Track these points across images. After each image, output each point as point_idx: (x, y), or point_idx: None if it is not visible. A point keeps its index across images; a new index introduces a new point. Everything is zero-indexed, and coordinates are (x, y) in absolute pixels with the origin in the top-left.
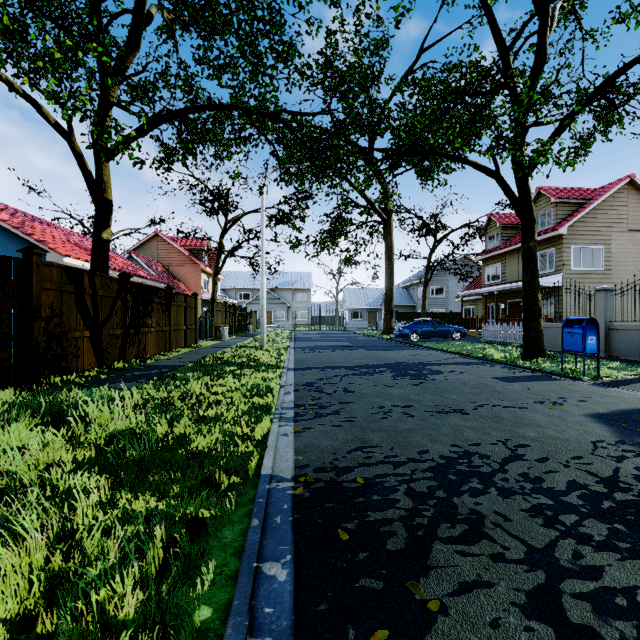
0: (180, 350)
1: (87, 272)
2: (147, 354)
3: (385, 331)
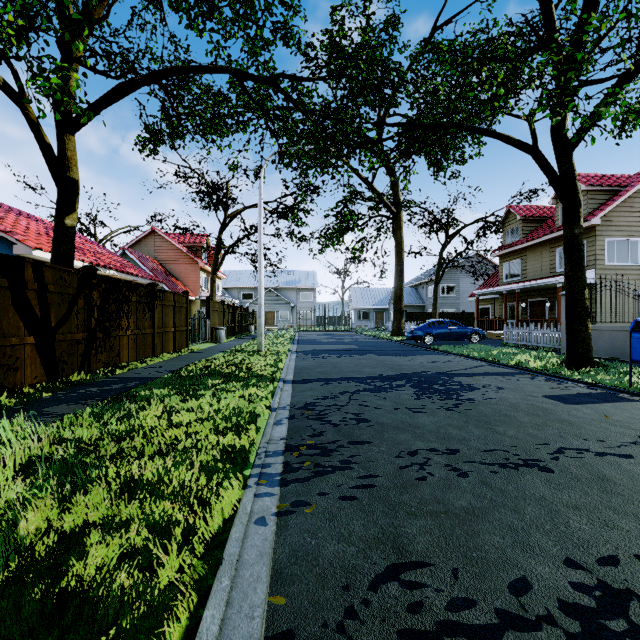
0: (166, 355)
1: (31, 262)
2: (122, 361)
3: (394, 332)
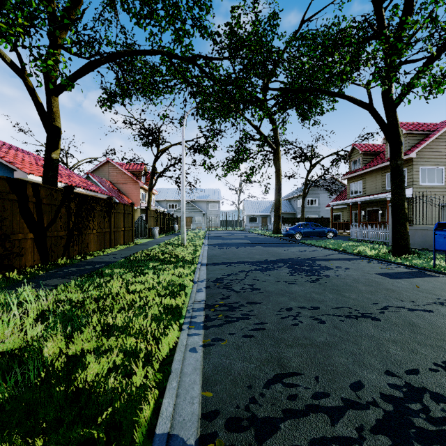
0: (118, 247)
1: (31, 183)
2: (90, 251)
3: (275, 231)
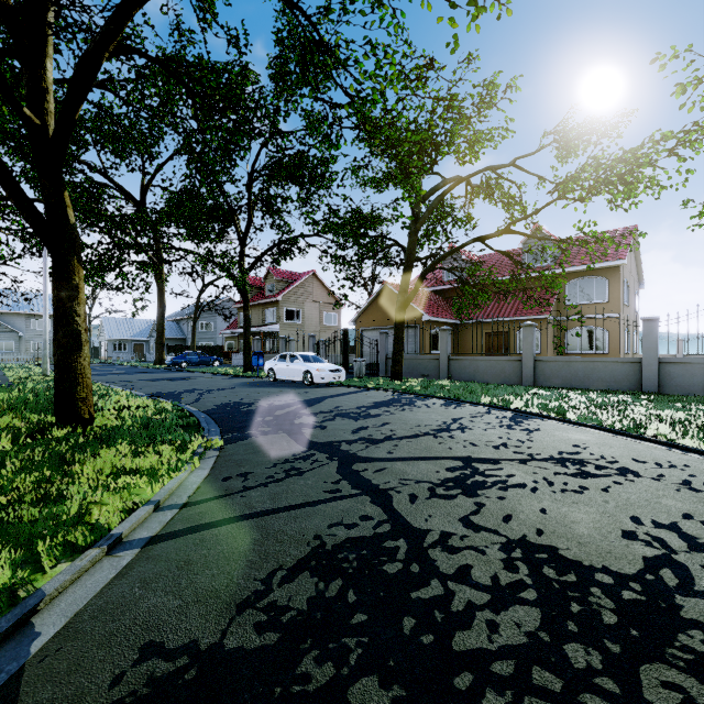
0: None
1: None
2: None
3: (157, 362)
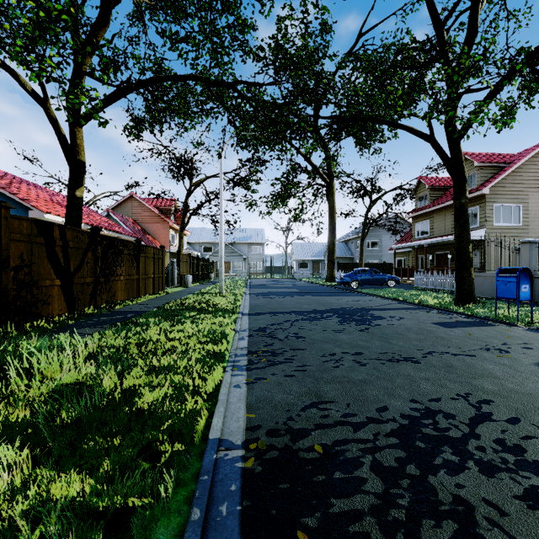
0: (148, 296)
1: (58, 225)
2: (117, 300)
3: (328, 279)
